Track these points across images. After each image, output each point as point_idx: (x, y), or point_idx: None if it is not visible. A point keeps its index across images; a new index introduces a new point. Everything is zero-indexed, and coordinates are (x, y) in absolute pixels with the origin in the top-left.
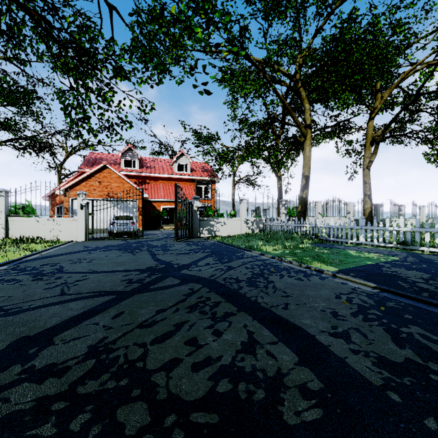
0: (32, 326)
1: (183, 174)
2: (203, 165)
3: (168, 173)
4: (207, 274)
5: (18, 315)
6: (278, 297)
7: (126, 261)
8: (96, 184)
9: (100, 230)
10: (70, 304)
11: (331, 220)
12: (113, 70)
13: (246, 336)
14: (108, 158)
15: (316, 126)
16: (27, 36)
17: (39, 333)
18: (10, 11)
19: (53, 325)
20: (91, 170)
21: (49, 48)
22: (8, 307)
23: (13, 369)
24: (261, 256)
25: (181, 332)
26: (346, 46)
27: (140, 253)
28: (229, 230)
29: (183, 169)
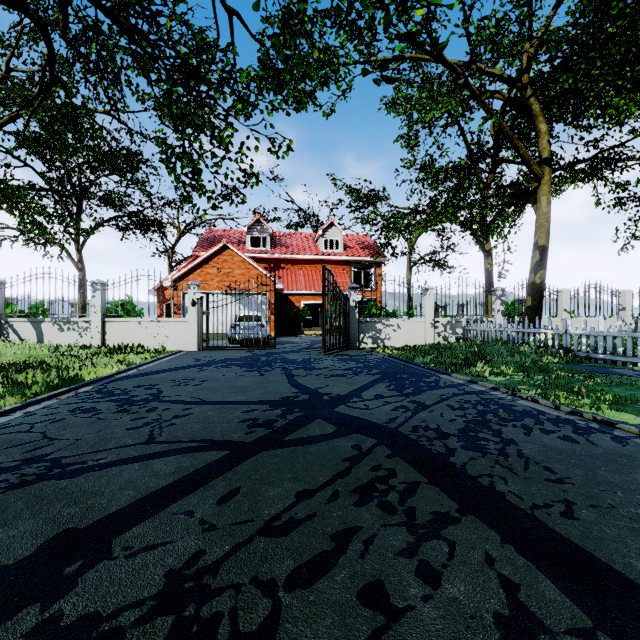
0: (89, 505)
1: (332, 253)
2: (362, 240)
3: (311, 253)
4: (381, 416)
5: (76, 477)
6: (540, 482)
7: (249, 386)
8: (214, 271)
9: (217, 336)
10: (157, 462)
11: (600, 322)
12: (232, 94)
13: (500, 595)
14: (230, 235)
15: (557, 161)
16: (123, 68)
17: (94, 524)
18: (98, 29)
19: (121, 507)
20: (207, 253)
21: (144, 71)
22: (68, 460)
23: (24, 616)
24: (470, 384)
25: (348, 561)
26: (626, 8)
27: (271, 372)
28: (406, 338)
29: (332, 246)
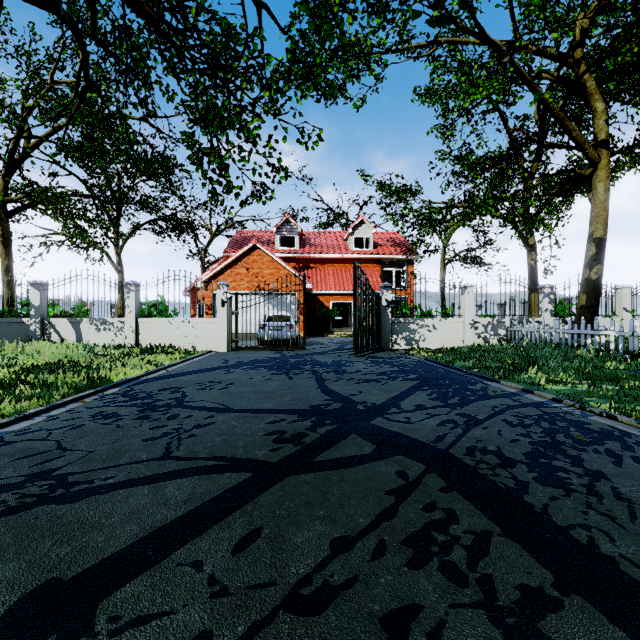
0: (83, 543)
1: (362, 251)
2: (393, 237)
3: (341, 252)
4: (427, 432)
5: (78, 502)
6: None
7: (277, 391)
8: (244, 272)
9: (246, 336)
10: (169, 485)
11: None
12: (259, 81)
13: None
14: (259, 236)
15: (614, 144)
16: (153, 68)
17: (82, 575)
18: (126, 26)
19: (118, 550)
20: (237, 253)
21: (169, 62)
22: (75, 478)
23: None
24: (525, 394)
25: None
26: None
27: (300, 376)
28: (442, 340)
29: (361, 245)
